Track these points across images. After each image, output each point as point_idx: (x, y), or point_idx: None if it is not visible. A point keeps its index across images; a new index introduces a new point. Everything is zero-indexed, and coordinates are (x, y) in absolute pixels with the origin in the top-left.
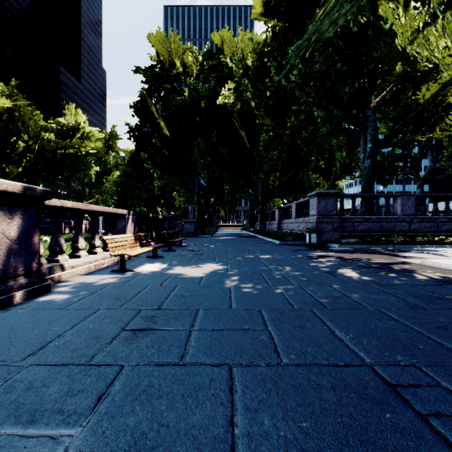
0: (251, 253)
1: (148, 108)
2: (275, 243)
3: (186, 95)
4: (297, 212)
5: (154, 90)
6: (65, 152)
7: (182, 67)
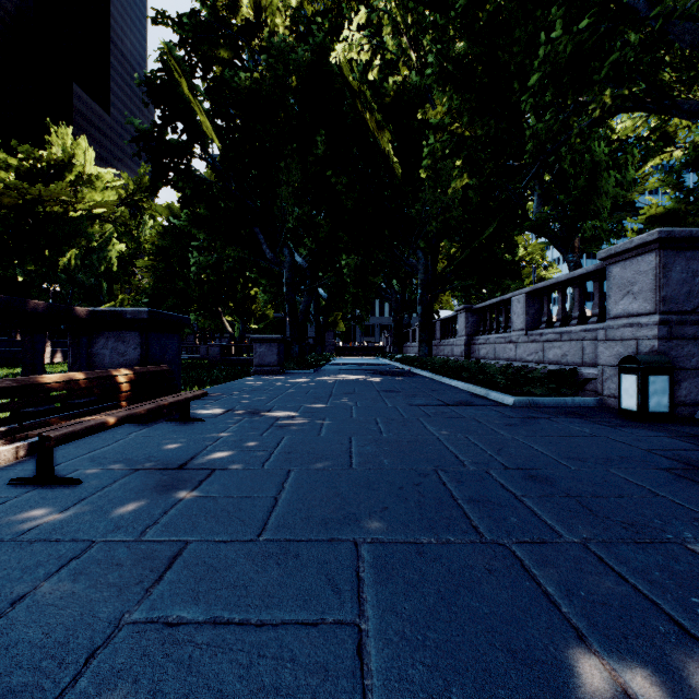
0: (522, 551)
1: (177, 89)
2: (497, 401)
3: (263, 69)
4: (530, 315)
5: (197, 64)
6: (45, 211)
7: (256, 13)
